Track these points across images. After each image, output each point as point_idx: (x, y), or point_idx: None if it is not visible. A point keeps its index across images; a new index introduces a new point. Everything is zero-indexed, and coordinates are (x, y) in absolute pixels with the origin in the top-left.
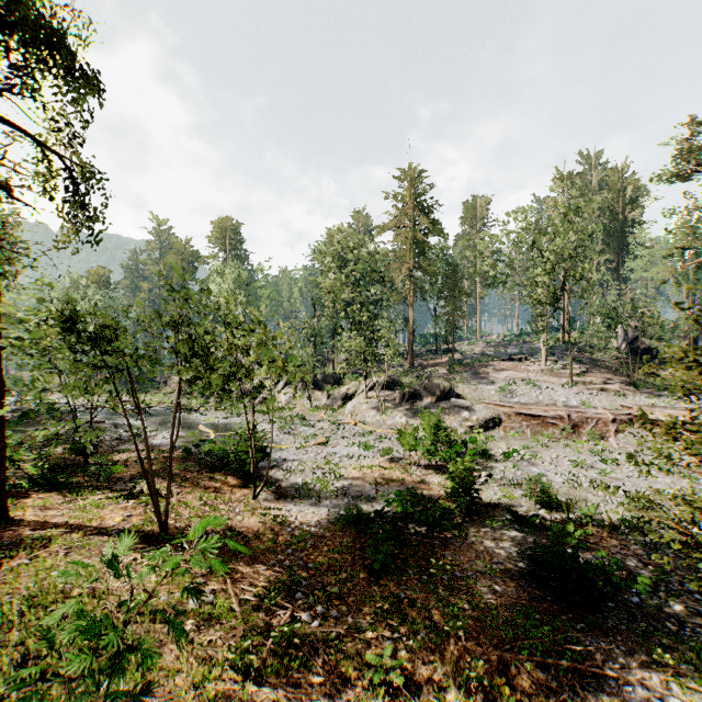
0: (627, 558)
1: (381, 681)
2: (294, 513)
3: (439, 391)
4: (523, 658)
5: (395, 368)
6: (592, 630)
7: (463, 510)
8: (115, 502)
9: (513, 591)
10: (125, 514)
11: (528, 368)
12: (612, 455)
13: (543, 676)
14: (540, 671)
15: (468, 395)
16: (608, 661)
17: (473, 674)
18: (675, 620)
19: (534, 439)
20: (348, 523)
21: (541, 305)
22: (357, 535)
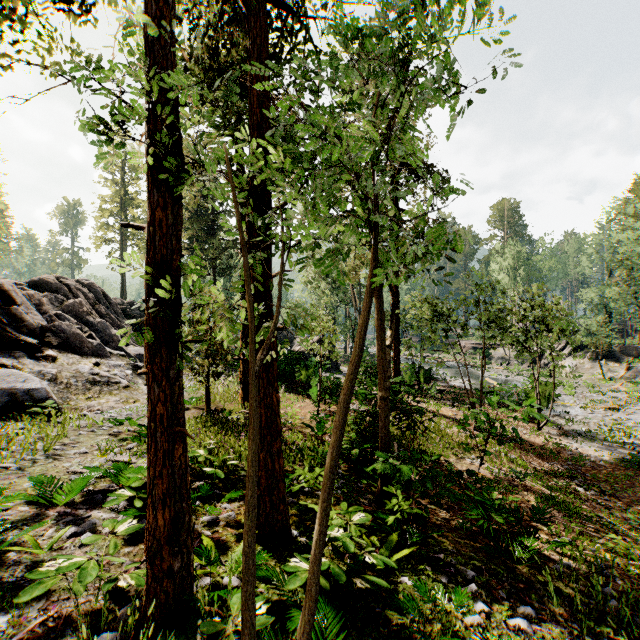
0: None
1: (638, 532)
2: (574, 446)
3: None
4: None
5: None
6: None
7: None
8: (445, 407)
9: None
10: (453, 413)
11: None
12: None
13: None
14: None
15: None
16: None
17: None
18: None
19: None
20: (631, 465)
21: None
22: (638, 473)
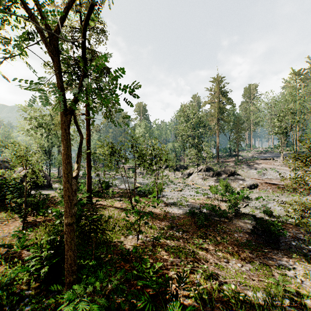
0: (297, 233)
1: (199, 248)
2: (171, 210)
3: (229, 172)
4: (245, 250)
5: (210, 162)
6: (273, 248)
7: (233, 214)
8: (117, 202)
9: (247, 237)
10: (121, 205)
11: (273, 163)
12: (310, 202)
13: (250, 255)
14: (250, 254)
15: (243, 174)
16: (275, 255)
17: (227, 250)
18: (307, 250)
19: (272, 193)
20: (189, 214)
21: (279, 134)
22: (192, 217)
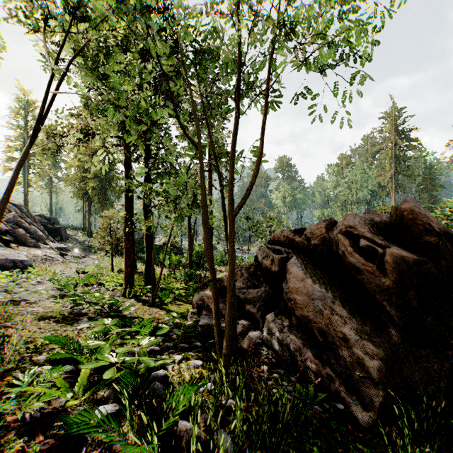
0: None
1: None
2: None
3: None
4: None
5: None
6: None
7: None
8: None
9: None
10: None
11: None
12: None
13: None
14: None
15: None
16: None
17: None
18: None
19: None
20: None
21: None
22: None
